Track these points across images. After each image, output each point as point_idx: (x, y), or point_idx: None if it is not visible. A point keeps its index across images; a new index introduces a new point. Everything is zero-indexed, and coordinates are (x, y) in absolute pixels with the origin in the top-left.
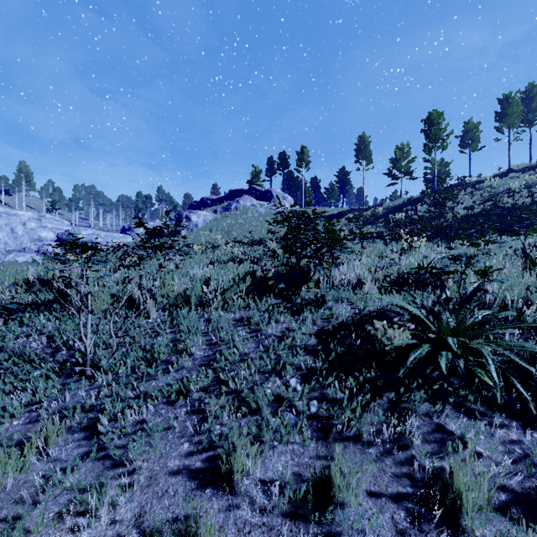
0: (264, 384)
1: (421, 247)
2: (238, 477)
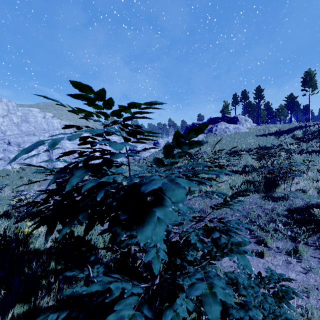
0: (270, 224)
1: None
2: (268, 245)
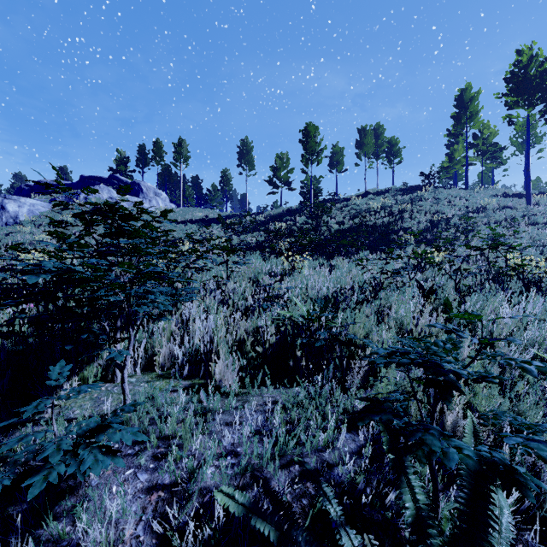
0: None
1: (304, 267)
2: None
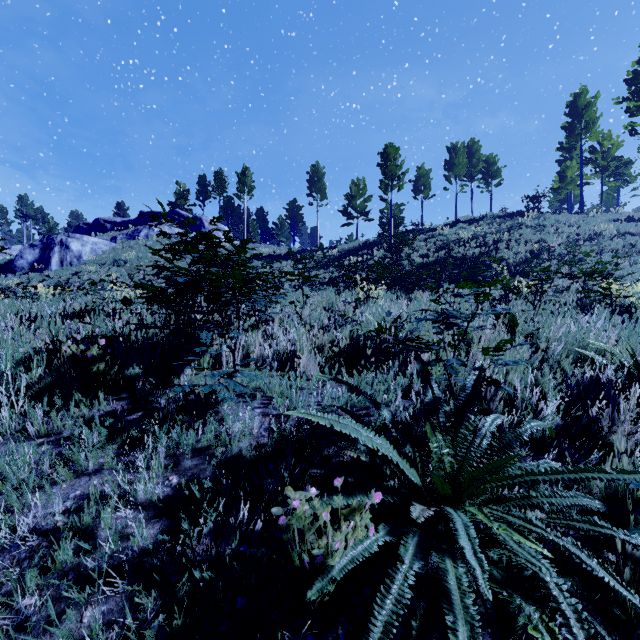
0: None
1: (380, 297)
2: None
